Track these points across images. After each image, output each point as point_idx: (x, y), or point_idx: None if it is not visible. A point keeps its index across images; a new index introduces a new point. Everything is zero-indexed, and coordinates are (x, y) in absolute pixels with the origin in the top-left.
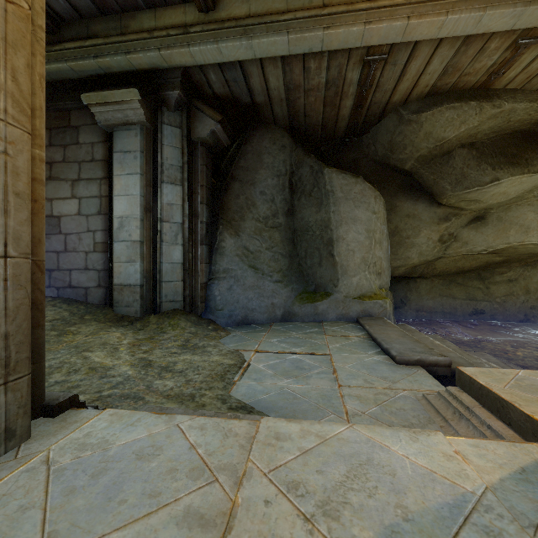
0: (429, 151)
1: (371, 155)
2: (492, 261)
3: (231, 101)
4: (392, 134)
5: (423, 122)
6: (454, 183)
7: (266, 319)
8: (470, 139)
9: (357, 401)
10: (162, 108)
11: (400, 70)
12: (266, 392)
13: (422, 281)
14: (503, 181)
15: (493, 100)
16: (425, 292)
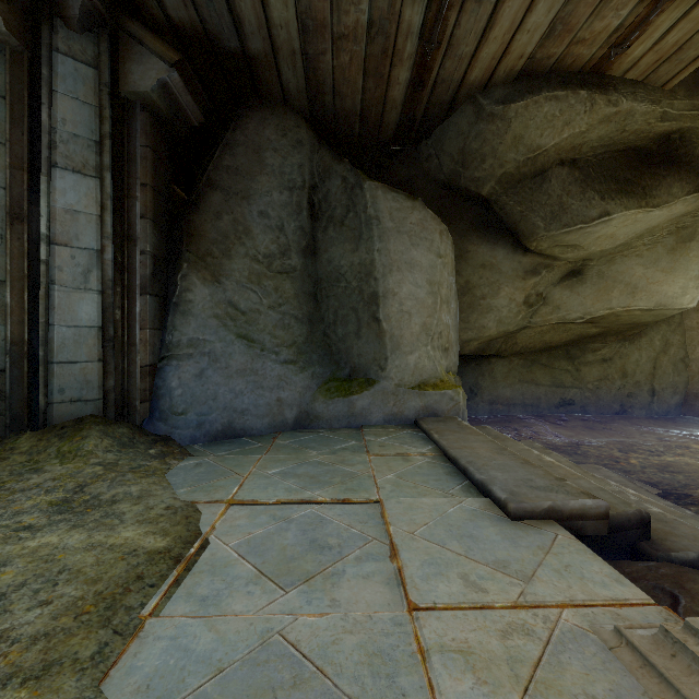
0: (518, 167)
1: (433, 173)
2: (586, 334)
3: (204, 42)
4: (466, 137)
5: (511, 118)
6: (549, 218)
7: (267, 427)
8: (572, 154)
9: (468, 676)
10: (53, 18)
11: (487, 15)
12: (216, 664)
13: (498, 361)
14: (615, 218)
15: (608, 92)
16: (502, 377)
